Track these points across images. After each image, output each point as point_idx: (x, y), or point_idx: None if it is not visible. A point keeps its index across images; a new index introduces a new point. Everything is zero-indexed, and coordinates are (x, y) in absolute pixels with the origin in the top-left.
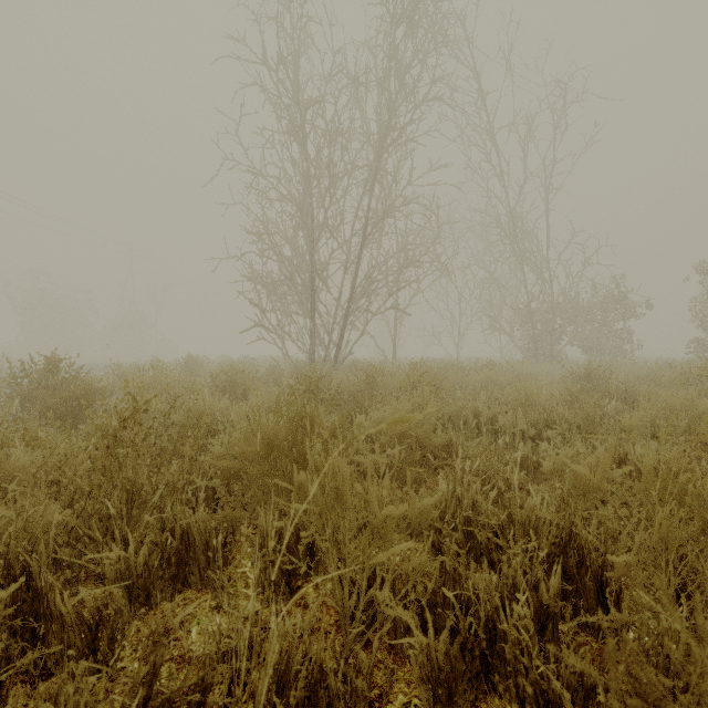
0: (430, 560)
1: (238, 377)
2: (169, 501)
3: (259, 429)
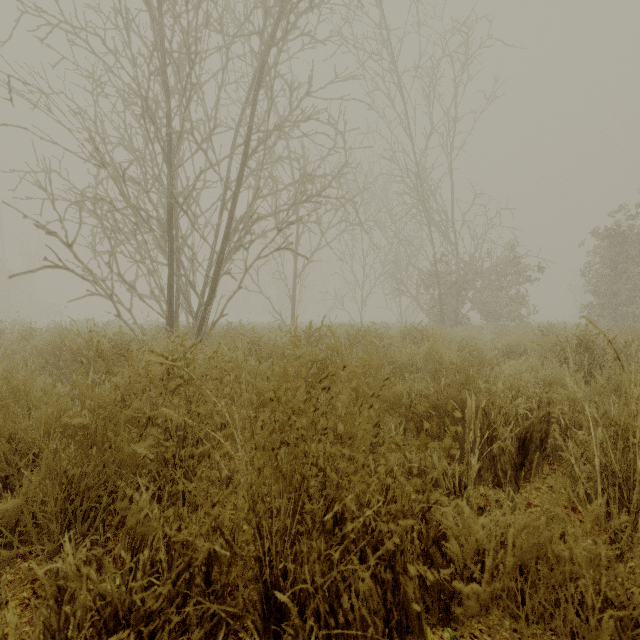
0: None
1: None
2: None
3: None
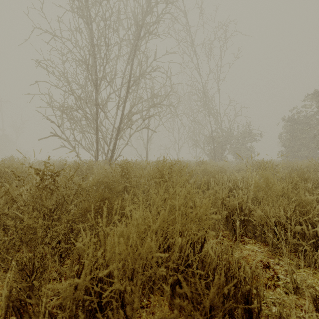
0: None
1: (3, 171)
2: None
3: None
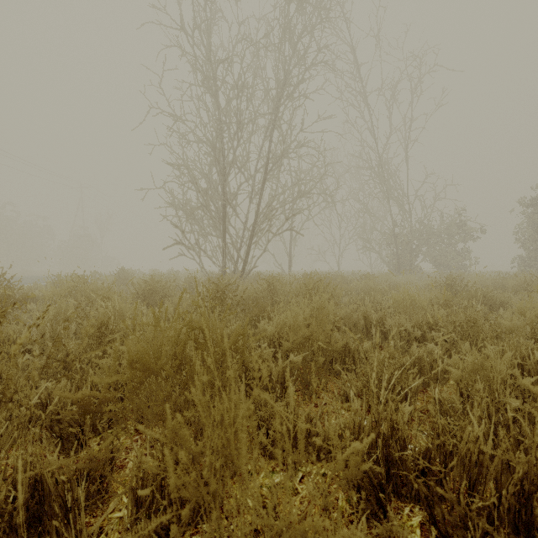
0: (343, 490)
1: (156, 286)
2: (37, 428)
3: (156, 338)
